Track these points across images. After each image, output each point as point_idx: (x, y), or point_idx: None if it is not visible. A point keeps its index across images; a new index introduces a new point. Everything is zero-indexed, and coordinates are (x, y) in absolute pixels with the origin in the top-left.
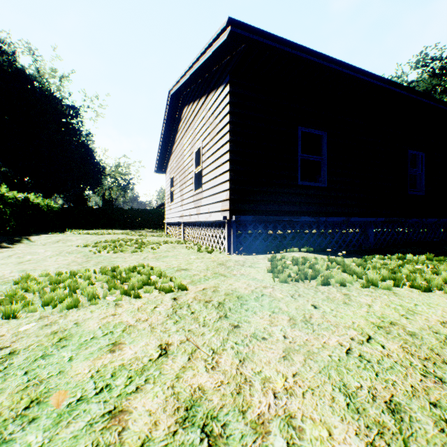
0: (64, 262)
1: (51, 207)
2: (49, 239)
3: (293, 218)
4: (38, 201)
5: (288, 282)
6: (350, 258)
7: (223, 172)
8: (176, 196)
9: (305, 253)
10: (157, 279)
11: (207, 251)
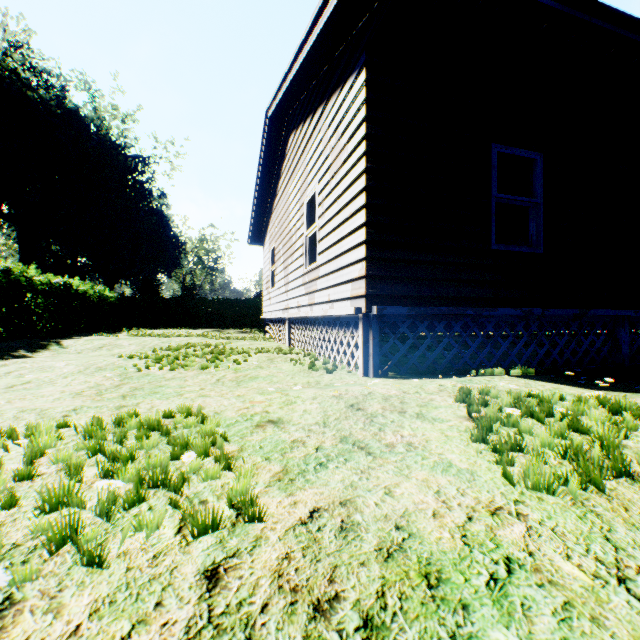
0: (79, 387)
1: (104, 296)
2: (89, 343)
3: (483, 310)
4: (84, 288)
5: (559, 492)
6: (608, 388)
7: (355, 228)
8: (278, 278)
9: (521, 381)
10: (195, 463)
11: (325, 368)
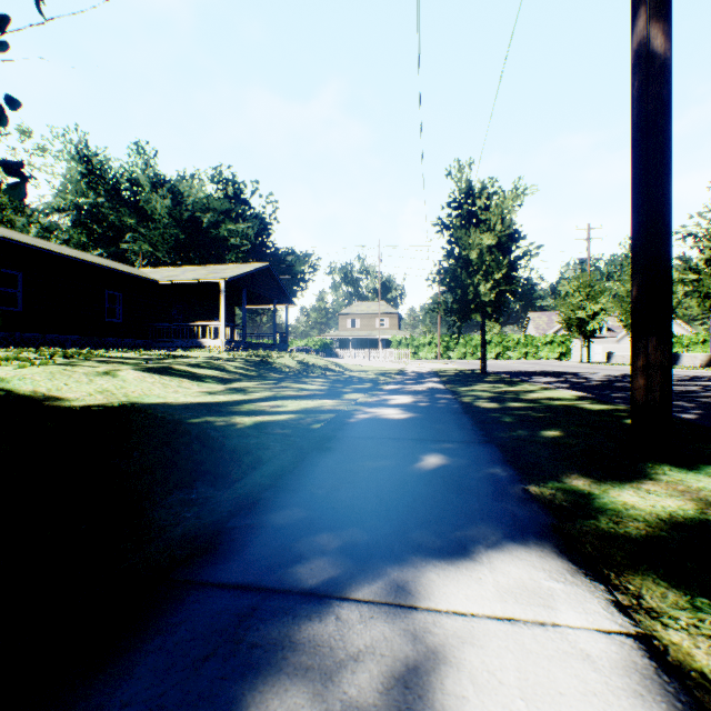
0: None
1: None
2: None
3: None
4: None
5: None
6: None
7: None
8: None
9: None
10: None
11: None
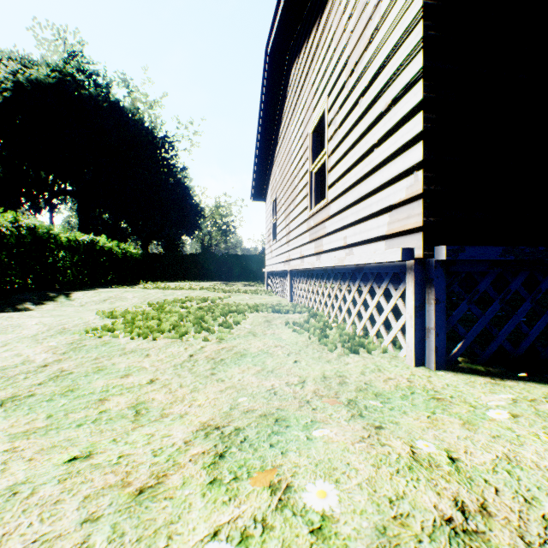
0: None
1: (128, 252)
2: (96, 296)
3: None
4: (108, 245)
5: None
6: None
7: (397, 122)
8: (279, 229)
9: None
10: None
11: (343, 340)
